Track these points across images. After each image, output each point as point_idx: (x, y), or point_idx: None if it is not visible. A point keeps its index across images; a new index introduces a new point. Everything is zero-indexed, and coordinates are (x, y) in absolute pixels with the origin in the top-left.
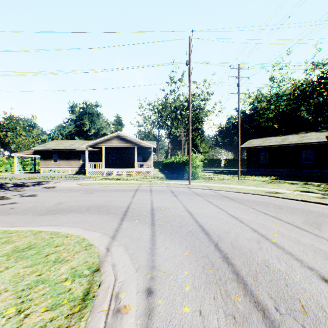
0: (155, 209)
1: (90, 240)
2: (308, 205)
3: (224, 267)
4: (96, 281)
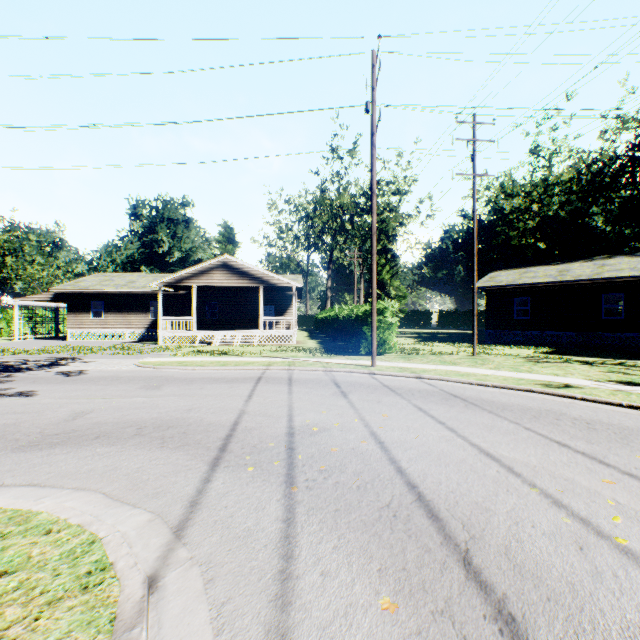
0: (298, 431)
1: (108, 547)
2: None
3: None
4: None
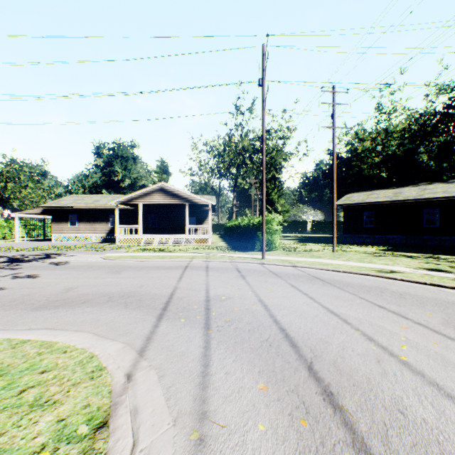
0: (212, 299)
1: (102, 359)
2: (443, 292)
3: (328, 414)
4: (97, 451)
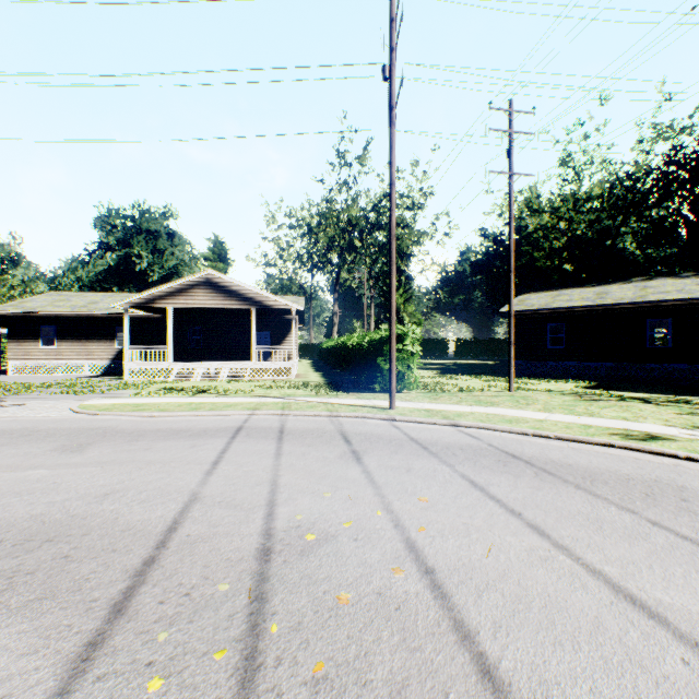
0: (278, 545)
1: None
2: None
3: None
4: None
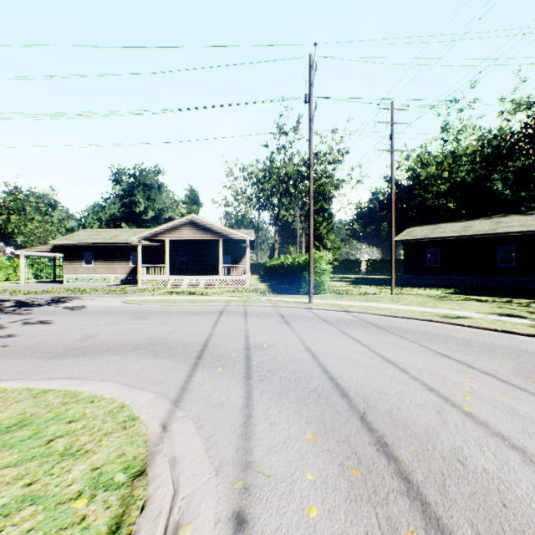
0: (252, 347)
1: (133, 409)
2: (515, 340)
3: (381, 464)
4: (137, 498)
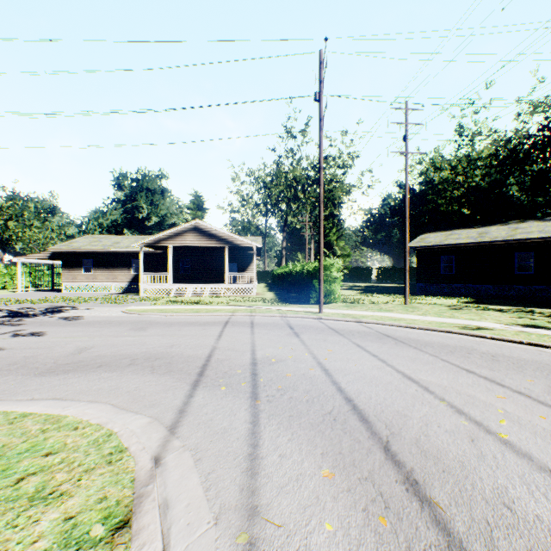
0: (259, 362)
1: (122, 438)
2: (544, 354)
3: (413, 510)
4: None
